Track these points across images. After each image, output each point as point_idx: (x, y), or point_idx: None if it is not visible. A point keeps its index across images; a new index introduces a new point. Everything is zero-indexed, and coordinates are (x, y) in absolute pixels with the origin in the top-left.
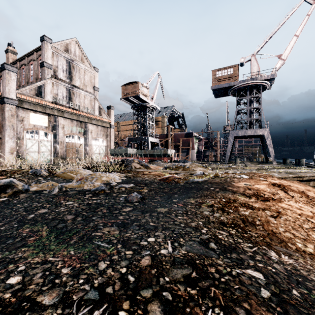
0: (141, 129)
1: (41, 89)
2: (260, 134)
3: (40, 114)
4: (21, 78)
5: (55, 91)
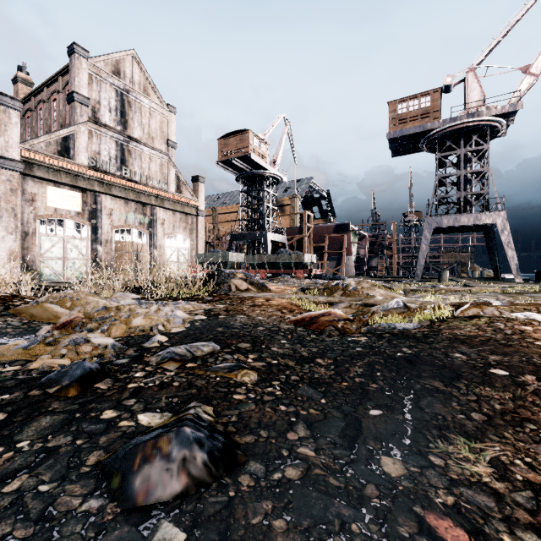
0: (253, 218)
1: (69, 142)
2: (487, 222)
3: (66, 190)
4: (37, 126)
5: (96, 147)
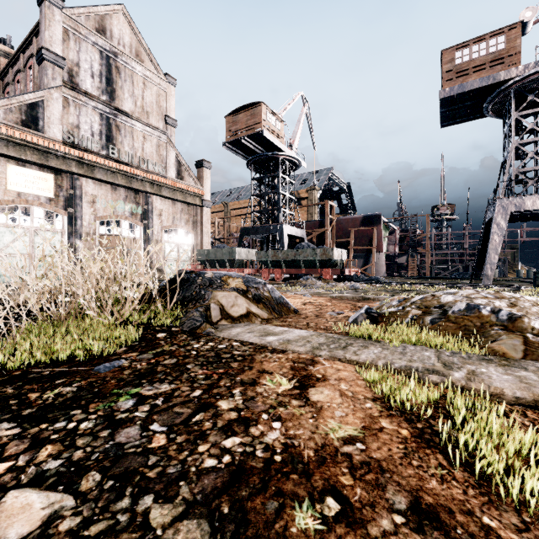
0: (266, 209)
1: (37, 111)
2: None
3: (34, 170)
4: None
5: (74, 118)
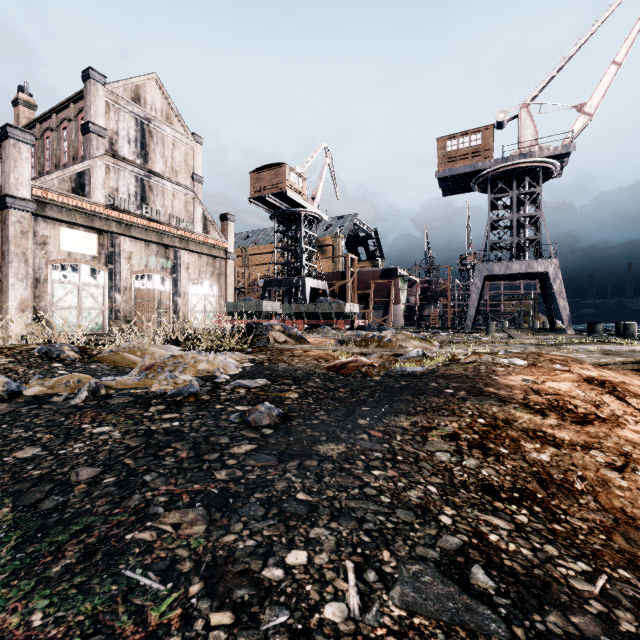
0: (289, 262)
1: (84, 178)
2: (540, 270)
3: (81, 231)
4: (44, 157)
5: (113, 183)
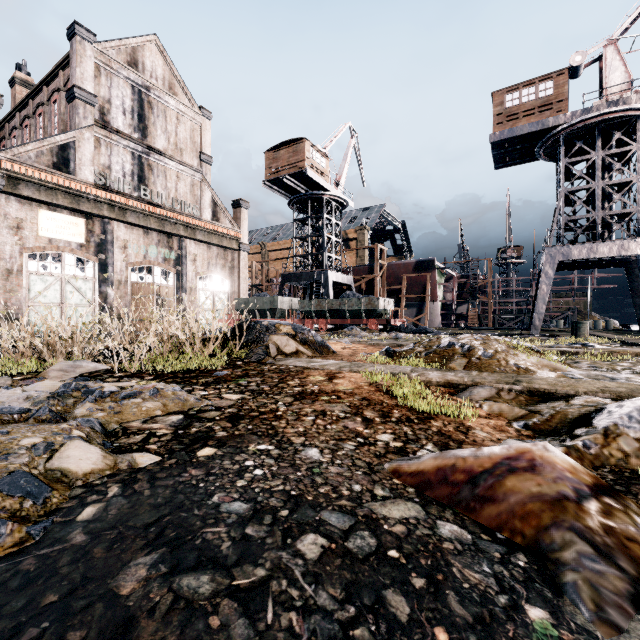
0: (310, 253)
1: (68, 152)
2: (639, 252)
3: (65, 215)
4: (36, 137)
5: (105, 159)
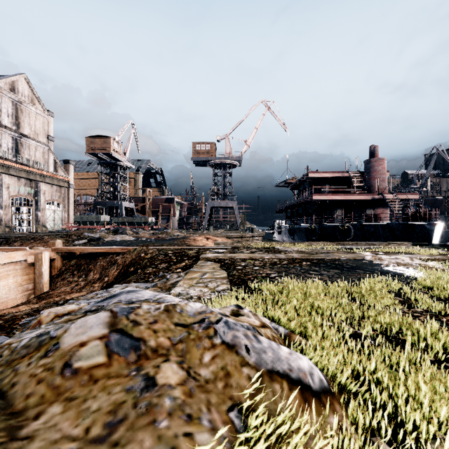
0: (111, 191)
1: None
2: (231, 205)
3: None
4: None
5: None
